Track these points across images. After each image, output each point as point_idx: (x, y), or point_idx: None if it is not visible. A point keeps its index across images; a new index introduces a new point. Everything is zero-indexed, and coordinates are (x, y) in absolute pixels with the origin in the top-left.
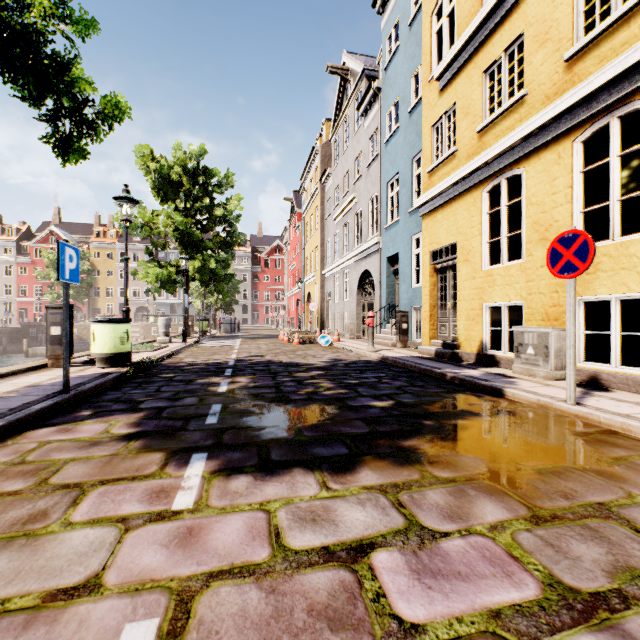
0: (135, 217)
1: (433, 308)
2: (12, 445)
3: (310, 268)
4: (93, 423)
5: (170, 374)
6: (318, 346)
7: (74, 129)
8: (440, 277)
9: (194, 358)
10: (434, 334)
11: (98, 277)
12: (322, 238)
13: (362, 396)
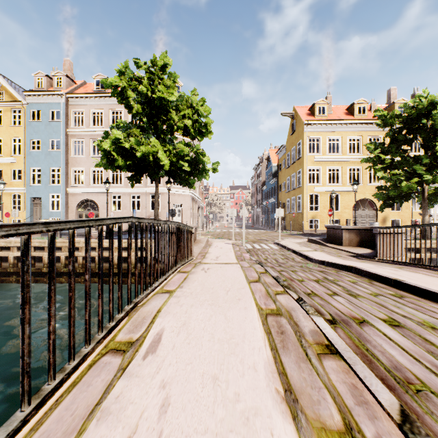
0: None
1: None
2: None
3: None
4: None
5: None
6: None
7: None
8: None
9: None
10: None
11: None
12: None
13: None
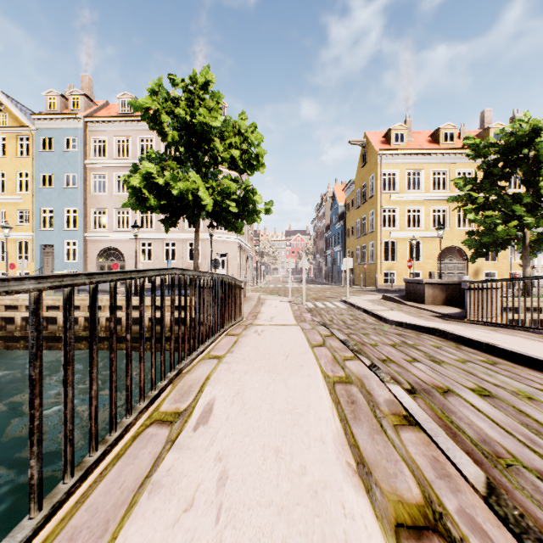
0: None
1: None
2: None
3: None
4: None
5: None
6: None
7: None
8: None
9: None
10: None
11: None
12: None
13: None
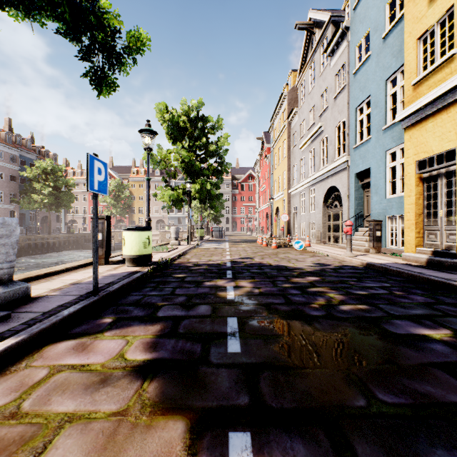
0: (155, 155)
1: (418, 216)
2: (22, 370)
3: (278, 188)
4: (111, 337)
5: (181, 274)
6: (293, 250)
7: (105, 63)
8: (426, 186)
9: (198, 259)
10: (419, 242)
11: (134, 200)
12: (289, 164)
13: (394, 317)
